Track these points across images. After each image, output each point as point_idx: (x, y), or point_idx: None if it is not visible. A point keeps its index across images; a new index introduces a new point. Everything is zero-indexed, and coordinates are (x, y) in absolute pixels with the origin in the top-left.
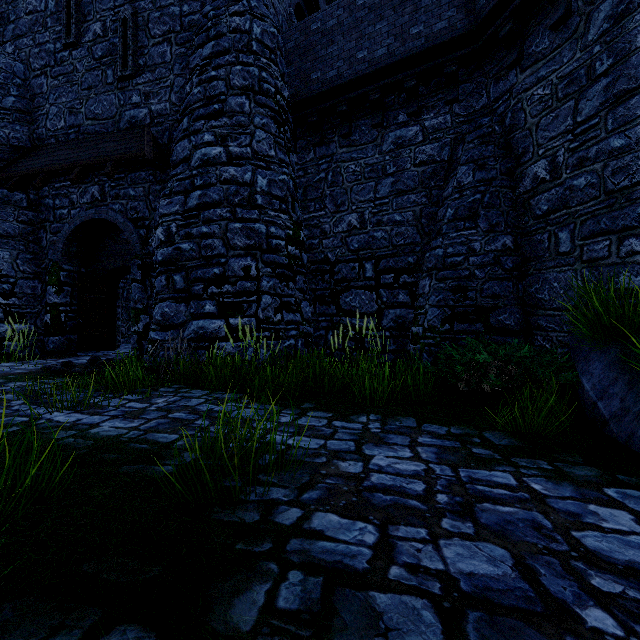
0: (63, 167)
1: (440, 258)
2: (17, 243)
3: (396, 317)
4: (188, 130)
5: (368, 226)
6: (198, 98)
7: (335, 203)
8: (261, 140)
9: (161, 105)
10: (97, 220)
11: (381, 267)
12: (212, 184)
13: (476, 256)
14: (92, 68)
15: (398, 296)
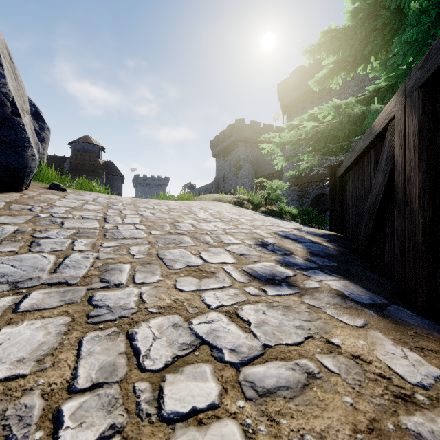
0: (314, 181)
1: None
2: (297, 202)
3: None
4: None
5: None
6: None
7: None
8: None
9: None
10: (321, 193)
11: None
12: None
13: None
14: None
15: None
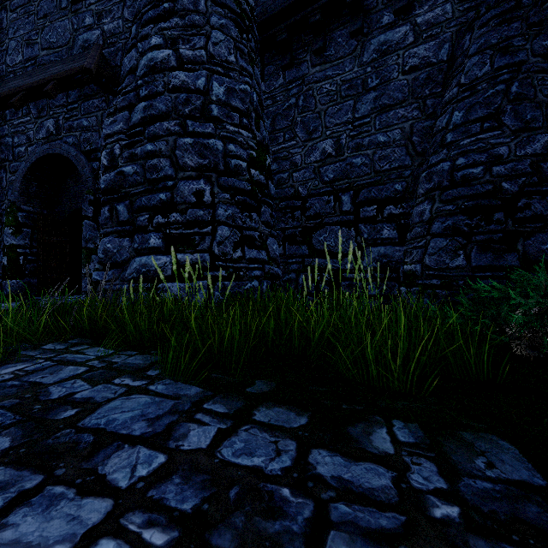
0: (8, 93)
1: (446, 173)
2: None
3: (379, 256)
4: (136, 39)
5: (345, 152)
6: (147, 0)
7: (307, 130)
8: (218, 42)
9: (114, 23)
10: (53, 156)
11: (361, 198)
12: (159, 93)
13: (503, 164)
14: None
15: (382, 231)
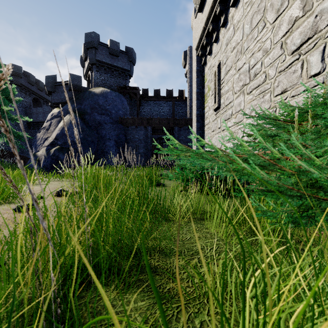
0: None
1: None
2: None
3: None
4: None
5: None
6: None
7: None
8: None
9: None
10: None
11: None
12: None
13: None
14: None
15: None
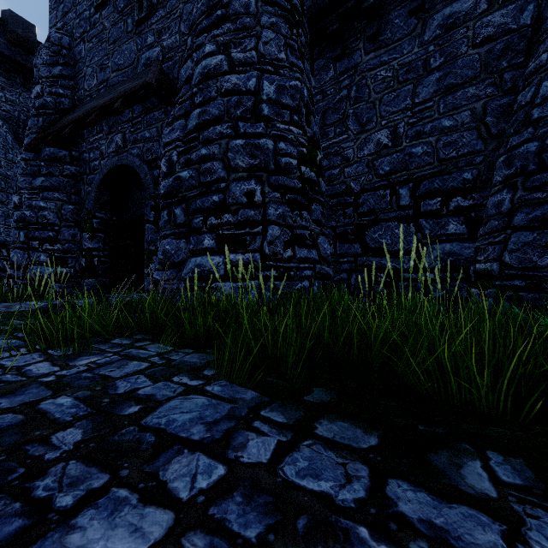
0: (85, 114)
1: (532, 156)
2: (62, 195)
3: (444, 254)
4: (191, 49)
5: (403, 142)
6: (201, 11)
7: (359, 122)
8: (268, 41)
9: (171, 39)
10: (121, 167)
11: (422, 191)
12: (212, 99)
13: None
14: (116, 22)
15: (447, 226)
